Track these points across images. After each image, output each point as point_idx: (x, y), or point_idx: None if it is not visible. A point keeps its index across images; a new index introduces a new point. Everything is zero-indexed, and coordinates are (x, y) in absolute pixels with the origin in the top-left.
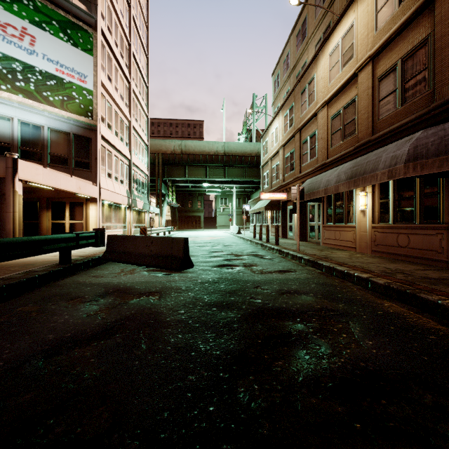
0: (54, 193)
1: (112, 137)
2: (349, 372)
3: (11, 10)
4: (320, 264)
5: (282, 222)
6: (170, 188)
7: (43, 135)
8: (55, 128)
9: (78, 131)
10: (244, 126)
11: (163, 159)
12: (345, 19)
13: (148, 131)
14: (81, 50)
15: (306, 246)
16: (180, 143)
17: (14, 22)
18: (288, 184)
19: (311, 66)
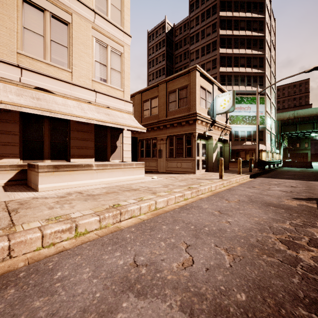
0: (250, 149)
1: (267, 127)
2: None
3: (246, 103)
4: None
5: None
6: (285, 138)
7: (251, 133)
8: (254, 130)
9: (259, 129)
10: None
11: (281, 123)
12: None
13: (275, 114)
14: (261, 104)
15: None
16: (293, 112)
17: (246, 106)
18: None
19: None
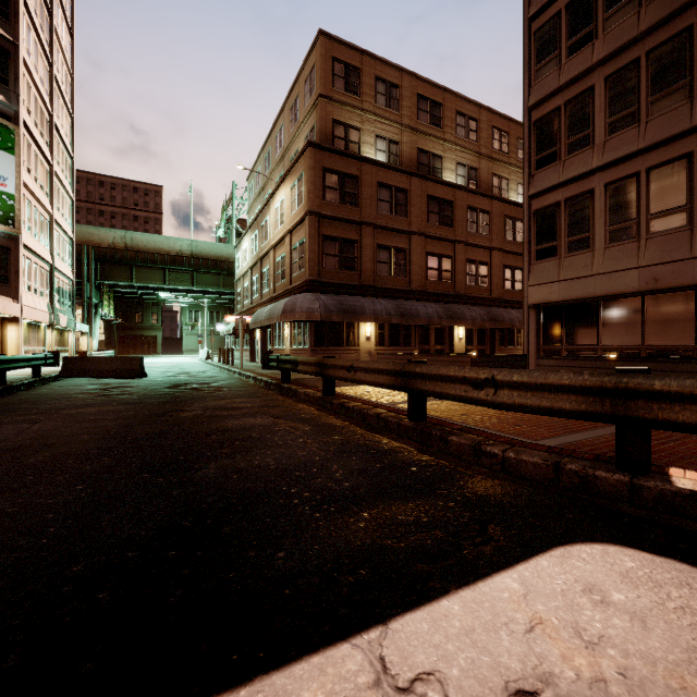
0: None
1: (32, 241)
2: (197, 387)
3: None
4: (241, 373)
5: (251, 346)
6: (106, 295)
7: None
8: None
9: None
10: (223, 216)
11: (96, 254)
12: (281, 190)
13: (73, 219)
14: None
15: (256, 366)
16: (124, 234)
17: None
18: (253, 308)
19: (267, 207)
